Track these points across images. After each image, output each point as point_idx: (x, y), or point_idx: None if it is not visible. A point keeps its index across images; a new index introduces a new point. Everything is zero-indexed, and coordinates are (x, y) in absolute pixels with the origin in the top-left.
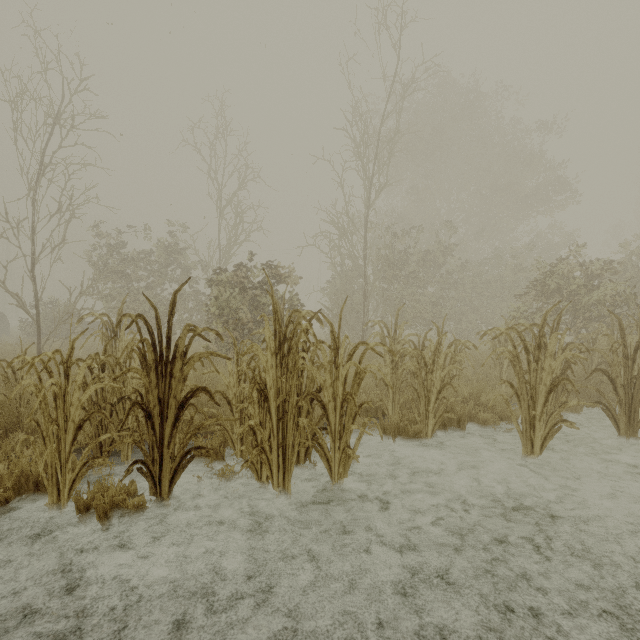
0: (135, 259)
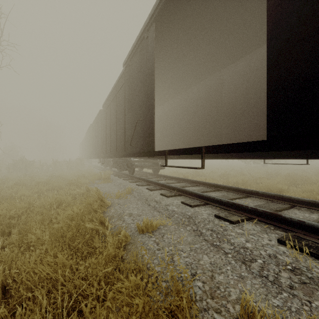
0: None
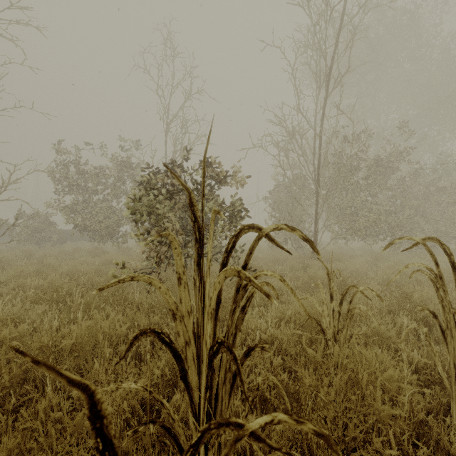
0: (90, 173)
